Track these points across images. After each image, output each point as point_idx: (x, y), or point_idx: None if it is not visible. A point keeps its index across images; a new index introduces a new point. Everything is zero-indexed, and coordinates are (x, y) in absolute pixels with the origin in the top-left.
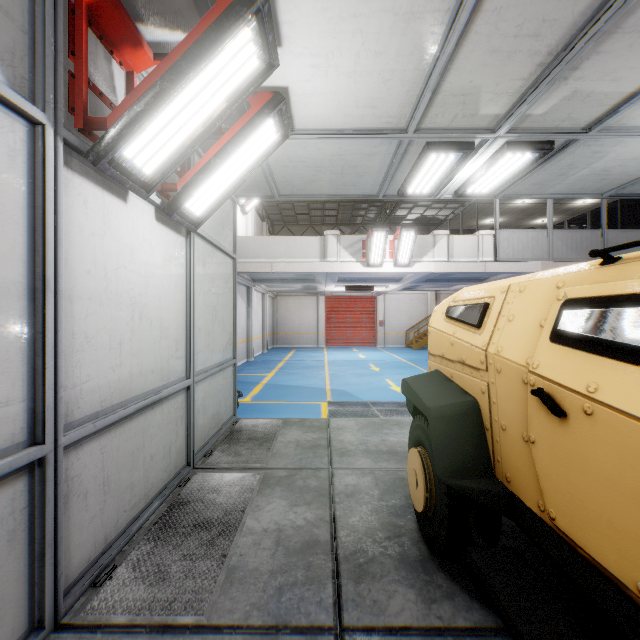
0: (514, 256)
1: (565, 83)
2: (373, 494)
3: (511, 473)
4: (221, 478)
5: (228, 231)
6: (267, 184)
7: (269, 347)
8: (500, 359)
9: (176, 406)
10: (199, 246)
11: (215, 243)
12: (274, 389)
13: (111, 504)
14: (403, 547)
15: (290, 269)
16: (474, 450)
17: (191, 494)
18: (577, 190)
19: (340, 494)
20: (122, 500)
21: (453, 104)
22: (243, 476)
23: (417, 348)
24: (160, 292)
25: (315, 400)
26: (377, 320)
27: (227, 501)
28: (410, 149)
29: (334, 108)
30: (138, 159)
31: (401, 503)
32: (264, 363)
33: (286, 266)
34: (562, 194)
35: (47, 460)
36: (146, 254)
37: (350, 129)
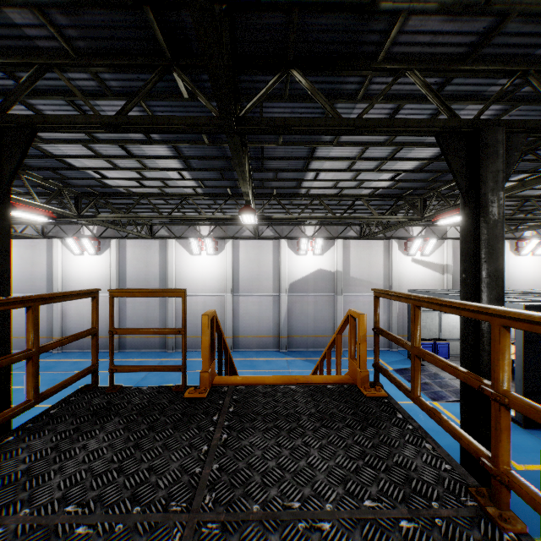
0: None
1: None
2: None
3: None
4: None
5: None
6: None
7: None
8: None
9: None
10: None
11: None
12: None
13: None
14: None
15: None
16: None
17: None
18: None
19: None
20: None
21: None
22: None
23: None
24: None
25: None
26: None
27: None
28: None
29: None
30: None
31: None
32: None
33: None
34: None
35: None
36: None
37: None
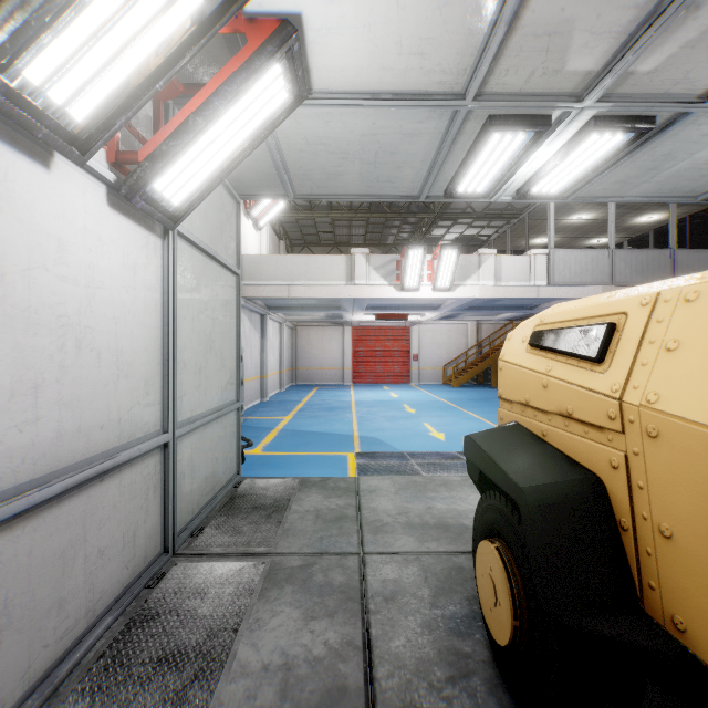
0: (571, 279)
1: (693, 17)
2: (422, 596)
3: (686, 618)
4: (210, 571)
5: (229, 239)
6: (279, 178)
7: (287, 385)
8: (656, 415)
9: (145, 472)
10: (184, 253)
11: (209, 251)
12: (291, 436)
13: (16, 643)
14: (475, 697)
15: (311, 293)
16: (603, 563)
17: (163, 600)
18: (666, 191)
19: (376, 597)
20: (40, 630)
21: (532, 52)
22: (241, 567)
23: (456, 386)
24: (116, 311)
25: (340, 450)
26: (411, 354)
27: (214, 612)
28: (466, 127)
29: (367, 56)
30: (55, 90)
31: (463, 611)
32: (281, 404)
33: (306, 290)
34: (646, 197)
35: None
36: (90, 253)
37: (388, 92)
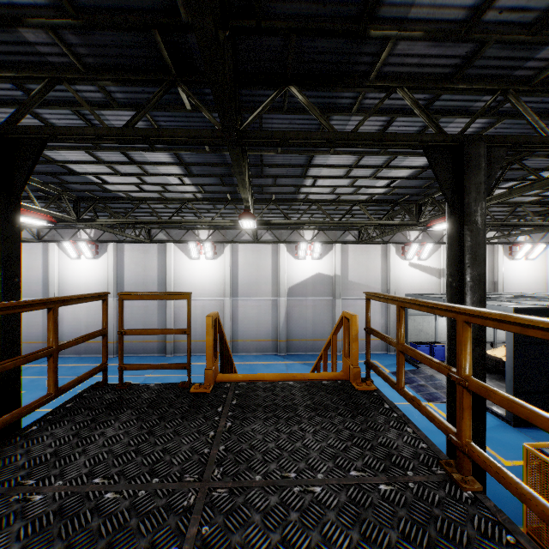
0: None
1: None
2: None
3: None
4: None
5: None
6: None
7: None
8: None
9: None
10: None
11: None
12: None
13: None
14: None
15: None
16: None
17: None
18: None
19: None
20: None
21: None
22: None
23: None
24: None
25: None
26: None
27: None
28: None
29: None
30: None
31: None
32: None
33: None
34: None
35: (495, 343)
36: None
37: None
